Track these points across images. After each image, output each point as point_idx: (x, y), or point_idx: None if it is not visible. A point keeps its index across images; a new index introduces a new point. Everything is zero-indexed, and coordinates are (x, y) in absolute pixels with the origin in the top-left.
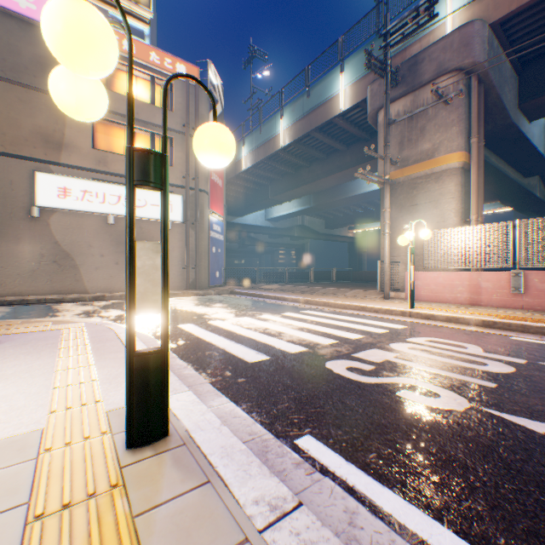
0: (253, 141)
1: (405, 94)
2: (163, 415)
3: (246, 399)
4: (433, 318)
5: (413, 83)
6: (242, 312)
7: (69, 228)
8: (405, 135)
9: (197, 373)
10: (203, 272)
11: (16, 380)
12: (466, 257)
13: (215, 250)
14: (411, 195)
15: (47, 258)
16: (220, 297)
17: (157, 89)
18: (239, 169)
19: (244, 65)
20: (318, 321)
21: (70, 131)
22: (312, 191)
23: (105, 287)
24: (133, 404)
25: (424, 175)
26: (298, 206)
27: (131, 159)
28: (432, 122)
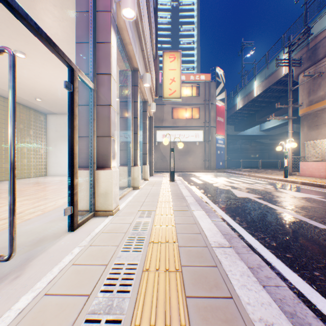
0: (241, 94)
1: (310, 66)
2: (173, 179)
3: (190, 184)
4: (287, 181)
5: (313, 60)
6: (214, 177)
7: (165, 148)
8: (310, 88)
9: (185, 182)
10: (212, 162)
11: (158, 178)
12: (322, 154)
13: (219, 152)
14: (314, 120)
15: (159, 158)
16: (216, 173)
17: (193, 89)
18: (235, 109)
19: (238, 54)
20: (236, 180)
21: (165, 115)
22: (283, 113)
23: (175, 168)
24: (170, 177)
25: (320, 109)
26: (280, 121)
27: (170, 149)
28: (323, 80)
